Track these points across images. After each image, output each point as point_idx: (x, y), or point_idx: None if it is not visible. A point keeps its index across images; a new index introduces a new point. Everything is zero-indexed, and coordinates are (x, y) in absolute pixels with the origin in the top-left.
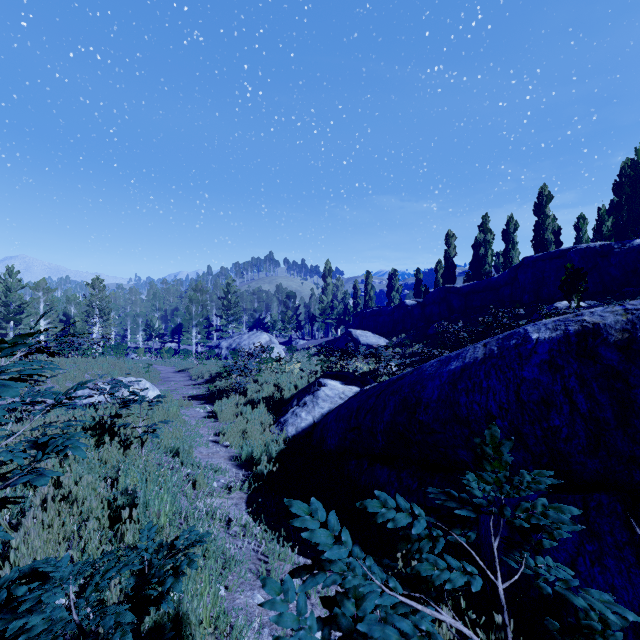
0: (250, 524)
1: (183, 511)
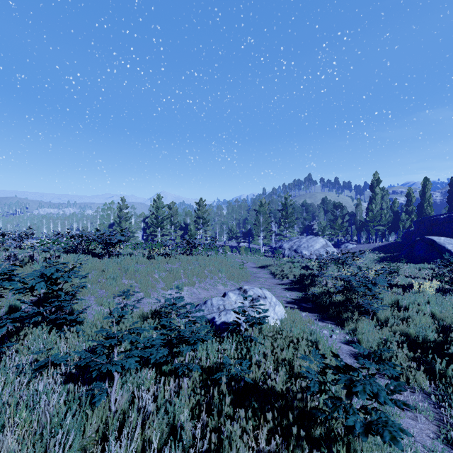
0: None
1: None
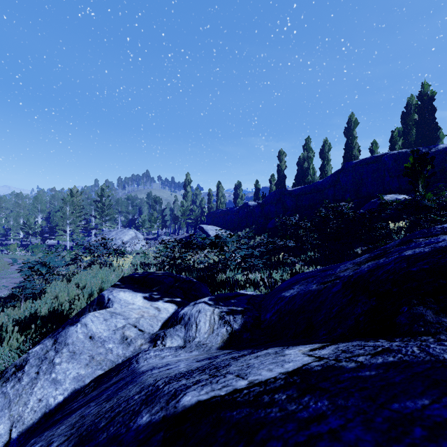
0: None
1: None
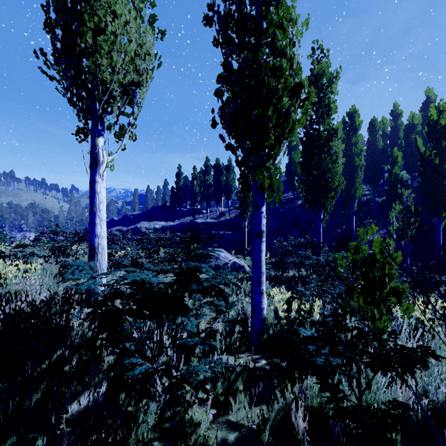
0: None
1: None
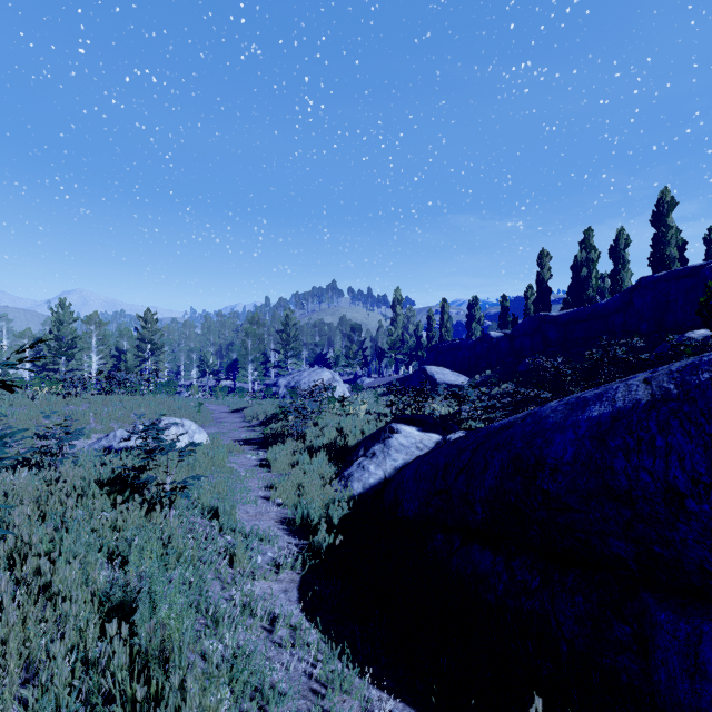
0: (302, 625)
1: (210, 606)
